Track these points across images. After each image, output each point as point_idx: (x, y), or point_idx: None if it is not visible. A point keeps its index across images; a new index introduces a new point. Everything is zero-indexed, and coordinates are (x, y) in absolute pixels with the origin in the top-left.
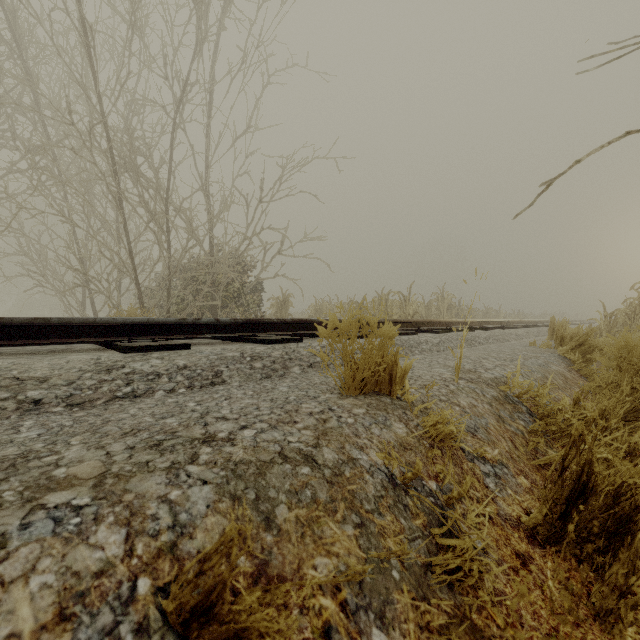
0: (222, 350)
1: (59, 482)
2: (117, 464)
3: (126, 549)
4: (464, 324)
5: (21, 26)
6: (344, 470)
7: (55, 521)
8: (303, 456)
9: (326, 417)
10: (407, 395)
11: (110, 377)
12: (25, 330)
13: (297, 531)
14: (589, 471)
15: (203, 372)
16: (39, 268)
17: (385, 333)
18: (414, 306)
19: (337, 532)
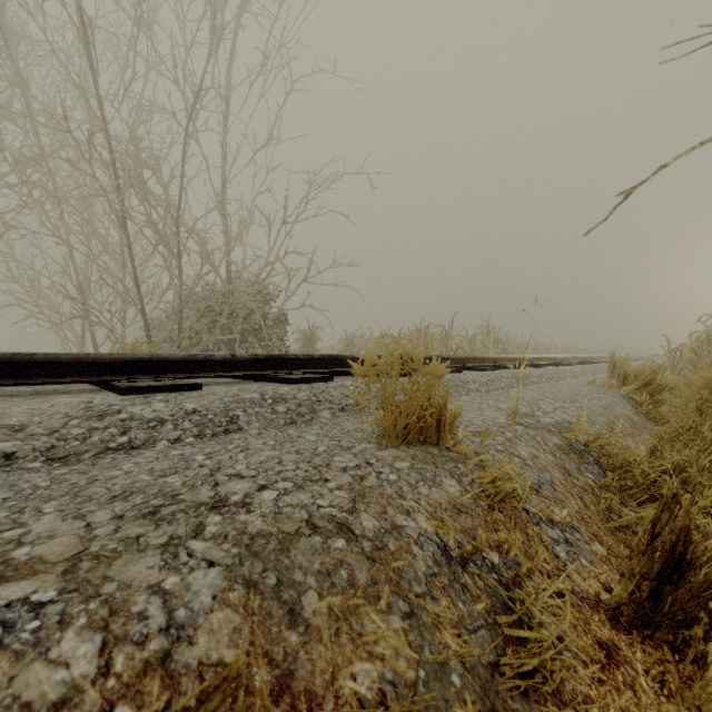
0: (239, 391)
1: (18, 568)
2: (98, 540)
3: (100, 665)
4: (513, 360)
5: (10, 20)
6: (387, 542)
7: (4, 627)
8: (336, 525)
9: (363, 473)
10: (460, 446)
11: (102, 424)
12: (3, 368)
13: (330, 627)
14: (686, 540)
15: (216, 417)
16: (31, 297)
17: (433, 371)
18: (457, 340)
19: (381, 626)
